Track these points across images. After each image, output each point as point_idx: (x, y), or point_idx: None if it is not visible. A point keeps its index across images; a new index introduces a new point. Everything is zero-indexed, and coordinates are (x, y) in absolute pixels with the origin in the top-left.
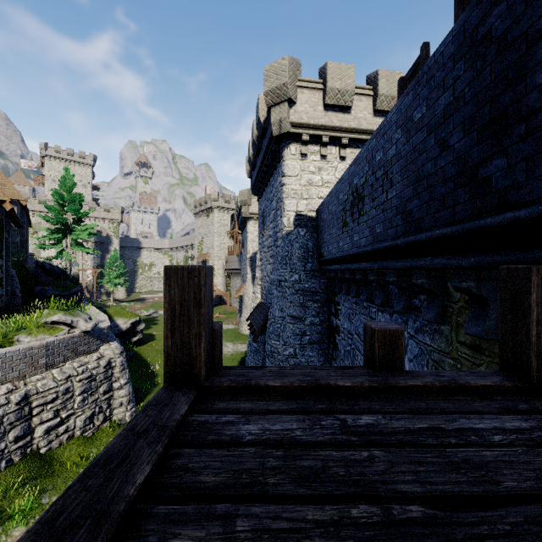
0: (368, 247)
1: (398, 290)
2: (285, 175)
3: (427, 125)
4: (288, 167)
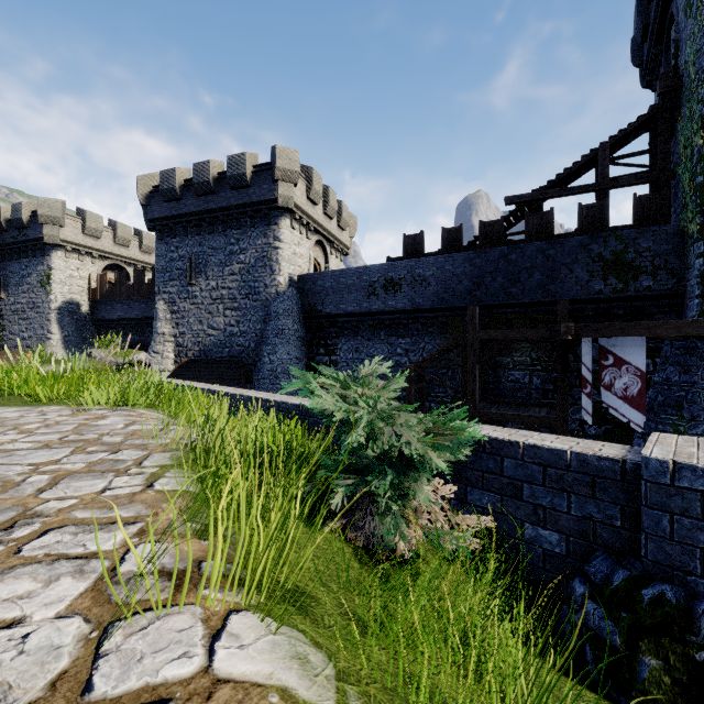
0: (410, 308)
1: (422, 326)
2: (282, 241)
3: (452, 273)
4: (285, 235)
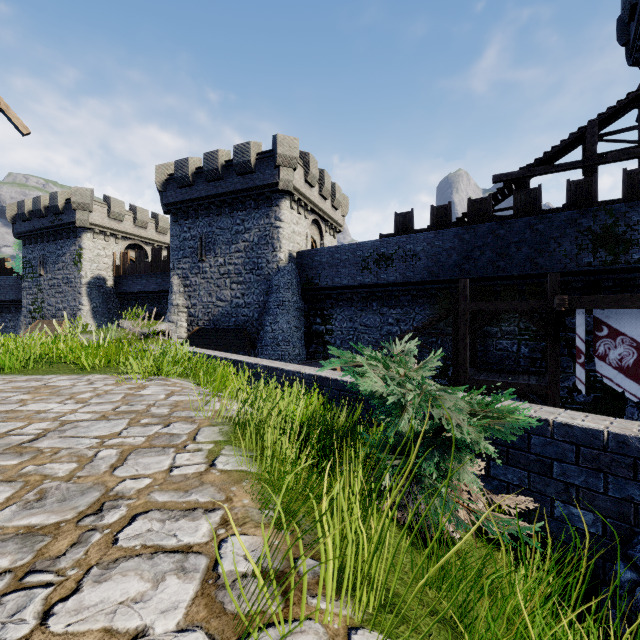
0: (401, 281)
1: (412, 297)
2: (283, 221)
3: (442, 248)
4: (285, 215)
